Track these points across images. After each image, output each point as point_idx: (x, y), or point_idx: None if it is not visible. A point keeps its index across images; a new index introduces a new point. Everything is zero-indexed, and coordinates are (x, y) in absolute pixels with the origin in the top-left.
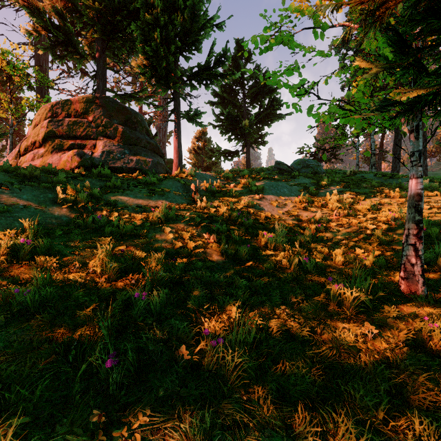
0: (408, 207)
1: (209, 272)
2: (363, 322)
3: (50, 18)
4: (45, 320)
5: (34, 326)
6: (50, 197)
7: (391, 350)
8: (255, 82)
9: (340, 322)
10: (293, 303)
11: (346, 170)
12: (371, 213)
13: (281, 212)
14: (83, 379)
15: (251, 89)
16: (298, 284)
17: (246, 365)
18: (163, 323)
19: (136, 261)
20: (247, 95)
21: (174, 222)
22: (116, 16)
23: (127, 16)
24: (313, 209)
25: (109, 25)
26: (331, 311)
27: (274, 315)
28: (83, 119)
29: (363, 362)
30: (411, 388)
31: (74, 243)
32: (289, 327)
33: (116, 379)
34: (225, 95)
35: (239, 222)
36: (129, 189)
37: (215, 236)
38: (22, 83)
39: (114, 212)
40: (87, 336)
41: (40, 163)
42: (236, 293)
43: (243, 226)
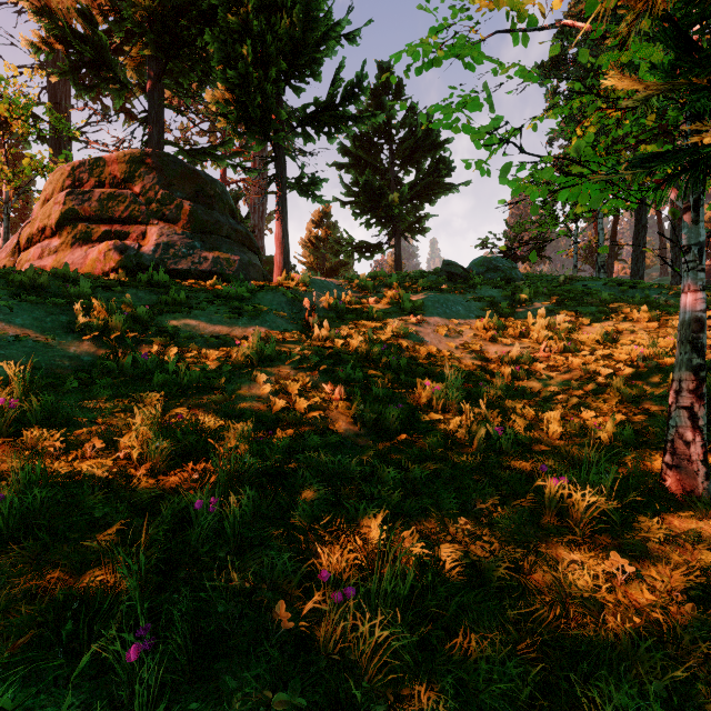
0: (680, 341)
1: (332, 454)
2: (605, 549)
3: (70, 22)
4: (28, 553)
5: (5, 566)
6: (64, 321)
7: (659, 605)
8: (410, 131)
9: (563, 547)
10: (479, 511)
11: (559, 275)
12: (602, 347)
13: (453, 345)
14: (88, 677)
15: (403, 143)
16: (487, 476)
17: (397, 644)
18: (247, 555)
19: (204, 436)
20: (397, 153)
21: (274, 364)
22: (179, 19)
23: (197, 19)
24: (507, 340)
25: (168, 34)
26: (547, 526)
27: (446, 534)
28: (125, 190)
29: (612, 633)
30: (705, 685)
31: (98, 403)
32: (474, 559)
33: (147, 683)
34: (361, 153)
35: (384, 364)
36: (200, 306)
37: (342, 389)
38: (25, 130)
39: (172, 347)
40: (99, 590)
41: (53, 263)
42: (378, 491)
43: (390, 370)
